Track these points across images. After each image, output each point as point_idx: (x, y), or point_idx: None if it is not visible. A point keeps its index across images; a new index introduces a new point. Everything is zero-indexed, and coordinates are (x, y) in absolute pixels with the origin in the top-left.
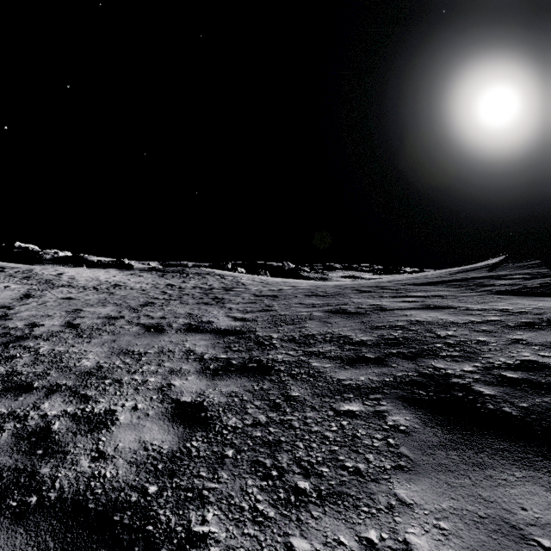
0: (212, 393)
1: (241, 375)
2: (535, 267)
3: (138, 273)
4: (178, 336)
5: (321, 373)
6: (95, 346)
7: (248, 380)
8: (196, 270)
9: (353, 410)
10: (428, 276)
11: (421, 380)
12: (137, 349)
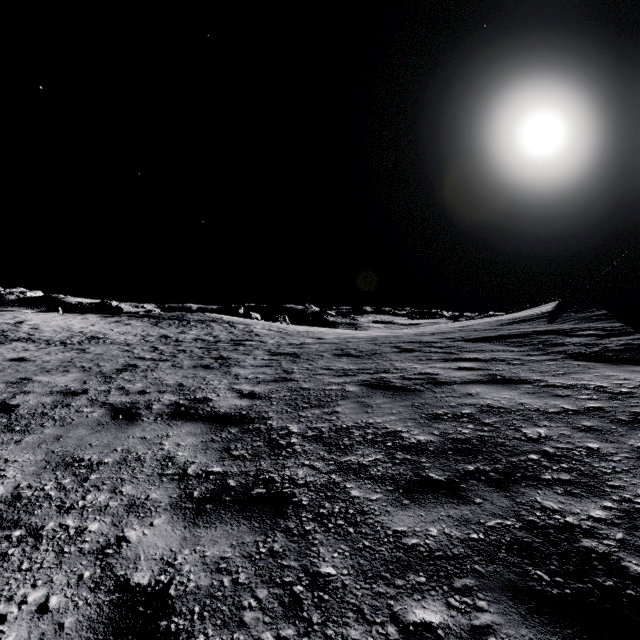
0: (188, 560)
1: (240, 516)
2: (604, 319)
3: (125, 320)
4: (157, 427)
5: (366, 515)
6: (26, 450)
7: (250, 530)
8: (200, 316)
9: (431, 623)
10: (476, 327)
11: (531, 542)
12: (88, 456)
